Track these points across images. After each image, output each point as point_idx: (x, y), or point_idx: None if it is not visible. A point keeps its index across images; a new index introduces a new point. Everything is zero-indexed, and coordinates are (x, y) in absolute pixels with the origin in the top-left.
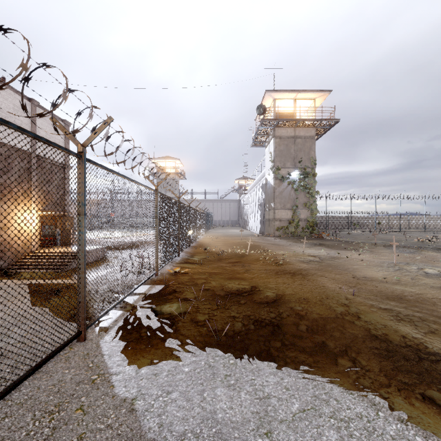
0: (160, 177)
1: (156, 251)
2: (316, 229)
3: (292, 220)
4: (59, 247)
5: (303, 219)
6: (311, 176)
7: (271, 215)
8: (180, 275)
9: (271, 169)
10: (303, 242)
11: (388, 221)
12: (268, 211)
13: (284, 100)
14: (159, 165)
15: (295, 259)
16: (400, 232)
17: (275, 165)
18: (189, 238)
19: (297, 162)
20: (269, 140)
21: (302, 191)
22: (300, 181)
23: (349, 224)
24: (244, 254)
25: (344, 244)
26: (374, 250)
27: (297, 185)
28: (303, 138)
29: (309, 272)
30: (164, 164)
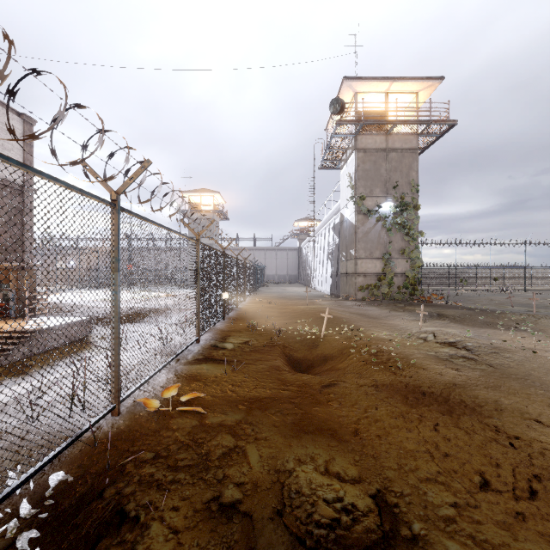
0: (194, 216)
1: (115, 354)
2: (419, 289)
3: (383, 275)
4: (9, 320)
5: (399, 274)
6: (412, 209)
7: (351, 267)
8: (174, 414)
9: (352, 198)
10: (408, 310)
11: (503, 276)
12: (345, 261)
13: (370, 96)
14: (192, 200)
15: (419, 351)
16: (525, 292)
17: (358, 192)
18: (222, 306)
19: (390, 188)
20: (346, 157)
21: (397, 232)
22: (394, 216)
23: (450, 280)
24: (316, 336)
25: (480, 315)
26: (544, 328)
27: (390, 223)
28: (399, 151)
29: (478, 397)
30: (199, 199)
